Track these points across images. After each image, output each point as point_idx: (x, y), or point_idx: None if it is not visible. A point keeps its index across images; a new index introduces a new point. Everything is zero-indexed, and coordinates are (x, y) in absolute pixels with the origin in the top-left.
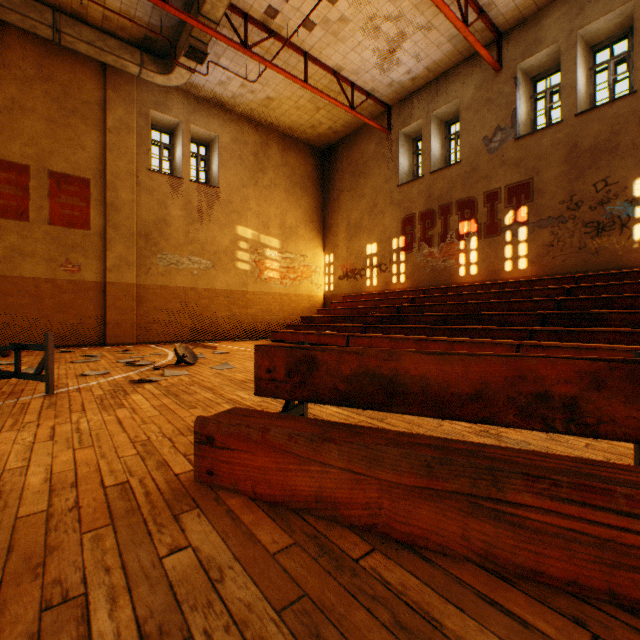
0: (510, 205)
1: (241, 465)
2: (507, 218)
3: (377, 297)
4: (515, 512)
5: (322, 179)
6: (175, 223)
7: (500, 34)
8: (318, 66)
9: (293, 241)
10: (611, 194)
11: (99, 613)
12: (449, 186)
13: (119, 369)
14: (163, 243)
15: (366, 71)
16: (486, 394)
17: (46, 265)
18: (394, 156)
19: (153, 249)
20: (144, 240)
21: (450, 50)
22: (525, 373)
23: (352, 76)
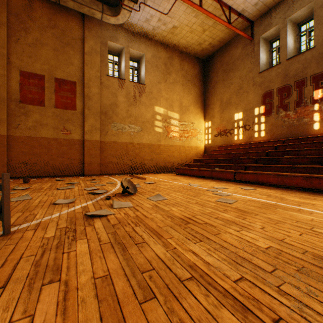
0: None
1: None
2: None
3: (243, 146)
4: None
5: (203, 77)
6: (121, 105)
7: None
8: None
9: (186, 114)
10: None
11: None
12: (304, 66)
13: (82, 197)
14: (114, 117)
15: None
16: None
17: (53, 130)
18: (256, 54)
19: (109, 120)
20: (104, 115)
21: None
22: None
23: (230, 1)
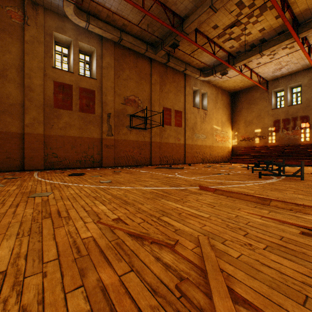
0: None
1: None
2: None
3: (263, 148)
4: None
5: (231, 104)
6: (198, 123)
7: None
8: (253, 72)
9: (224, 127)
10: None
11: None
12: (296, 111)
13: None
14: (195, 130)
15: (267, 73)
16: None
17: (174, 139)
18: (269, 98)
19: (193, 132)
20: (192, 129)
21: (300, 67)
22: None
23: (261, 74)
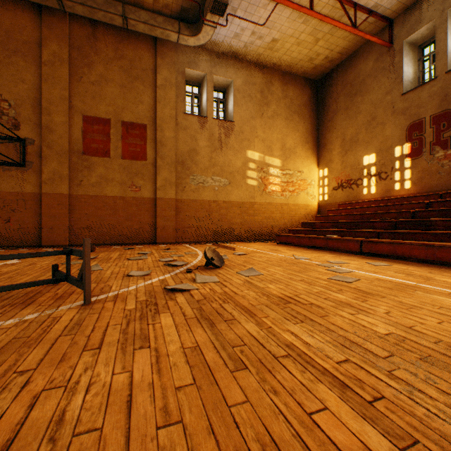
0: None
1: None
2: None
3: (377, 204)
4: None
5: (316, 106)
6: (202, 152)
7: None
8: None
9: (291, 160)
10: None
11: None
12: None
13: (158, 269)
14: (194, 167)
15: None
16: None
17: (120, 187)
18: (396, 67)
19: (187, 172)
20: (181, 166)
21: None
22: None
23: None
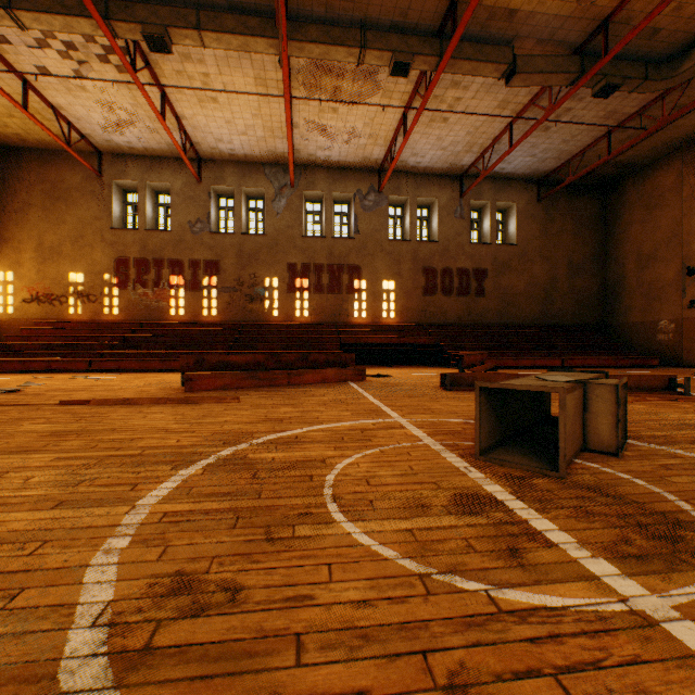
0: (207, 273)
1: (202, 384)
2: (205, 281)
3: (89, 326)
4: (260, 377)
5: None
6: None
7: (201, 159)
8: (38, 96)
9: None
10: (257, 282)
11: (212, 395)
12: (163, 246)
13: None
14: None
15: (89, 123)
16: (249, 363)
17: None
18: (107, 199)
19: None
20: None
21: (167, 149)
22: (256, 358)
23: (72, 118)
